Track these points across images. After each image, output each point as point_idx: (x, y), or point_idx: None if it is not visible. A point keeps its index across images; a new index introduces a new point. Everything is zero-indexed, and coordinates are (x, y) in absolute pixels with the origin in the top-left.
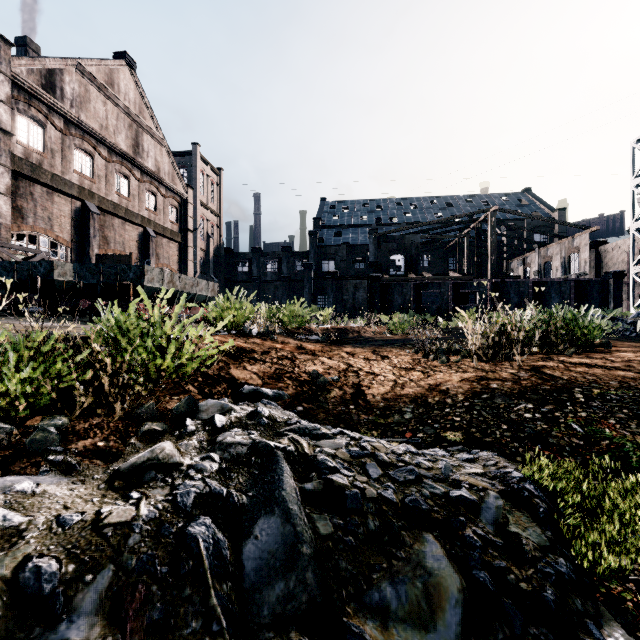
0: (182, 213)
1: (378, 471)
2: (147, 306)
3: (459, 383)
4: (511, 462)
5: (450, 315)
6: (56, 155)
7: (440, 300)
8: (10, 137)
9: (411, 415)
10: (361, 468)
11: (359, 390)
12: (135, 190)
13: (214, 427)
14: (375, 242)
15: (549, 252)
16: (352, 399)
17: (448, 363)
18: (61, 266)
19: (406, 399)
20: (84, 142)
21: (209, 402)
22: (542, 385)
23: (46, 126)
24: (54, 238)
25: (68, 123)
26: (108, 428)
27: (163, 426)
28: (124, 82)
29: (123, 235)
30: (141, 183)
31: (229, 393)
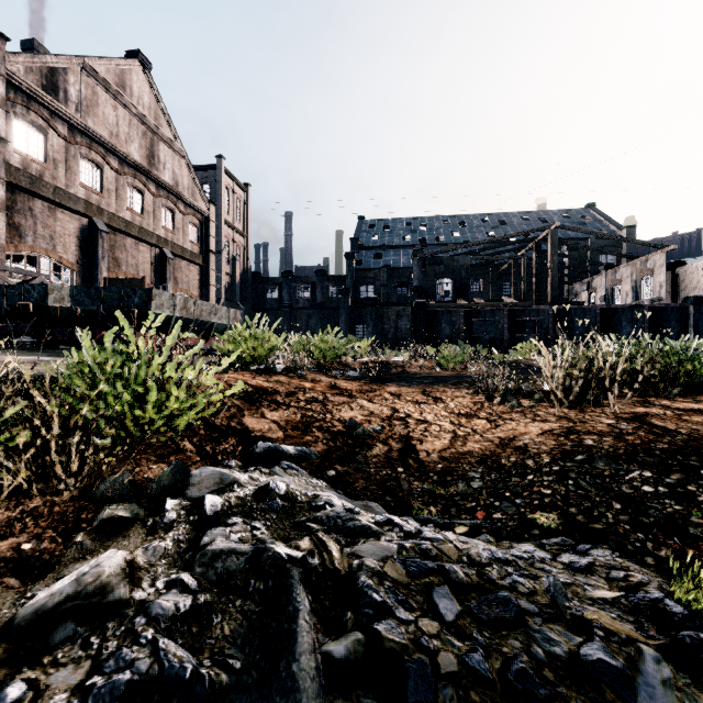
0: (203, 232)
1: (453, 606)
2: (128, 337)
3: (540, 437)
4: (645, 570)
5: (505, 346)
6: (59, 166)
7: (494, 329)
8: (5, 144)
9: (481, 483)
10: (425, 599)
11: (409, 445)
12: (150, 206)
13: (202, 516)
14: (420, 264)
15: (618, 275)
16: (400, 458)
17: (520, 408)
18: (57, 290)
19: (471, 459)
20: (92, 151)
21: (204, 471)
22: (657, 443)
23: (48, 133)
24: (57, 260)
25: (73, 130)
26: (49, 516)
27: (134, 509)
28: (137, 84)
29: (136, 257)
30: (157, 198)
31: (238, 452)
